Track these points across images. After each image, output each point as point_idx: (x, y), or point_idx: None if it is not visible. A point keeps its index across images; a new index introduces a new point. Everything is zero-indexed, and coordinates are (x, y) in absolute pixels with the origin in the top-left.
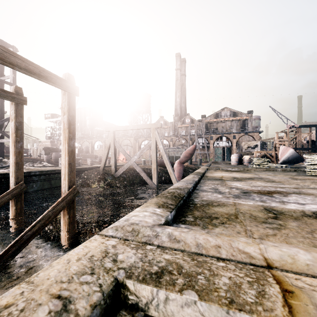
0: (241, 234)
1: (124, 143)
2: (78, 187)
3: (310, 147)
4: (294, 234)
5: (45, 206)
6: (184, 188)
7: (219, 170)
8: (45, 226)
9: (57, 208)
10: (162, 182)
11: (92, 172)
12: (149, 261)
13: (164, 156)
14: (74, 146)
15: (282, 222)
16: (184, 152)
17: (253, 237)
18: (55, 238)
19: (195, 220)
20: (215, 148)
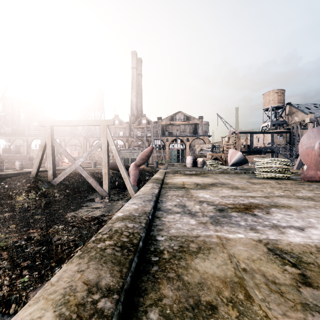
0: None
1: (72, 143)
2: None
3: (246, 150)
4: None
5: None
6: (141, 214)
7: (178, 174)
8: None
9: None
10: (116, 187)
11: (18, 179)
12: None
13: (117, 158)
14: None
15: None
16: (140, 154)
17: None
18: None
19: None
20: (171, 150)
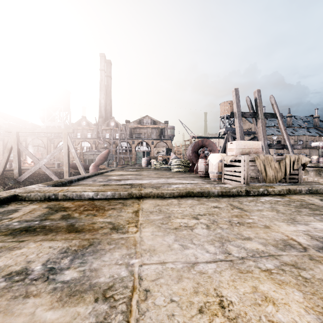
0: None
1: (34, 144)
2: None
3: None
4: None
5: None
6: (69, 179)
7: (122, 170)
8: None
9: None
10: None
11: None
12: (27, 191)
13: (76, 159)
14: None
15: None
16: (98, 156)
17: None
18: None
19: None
20: (137, 152)
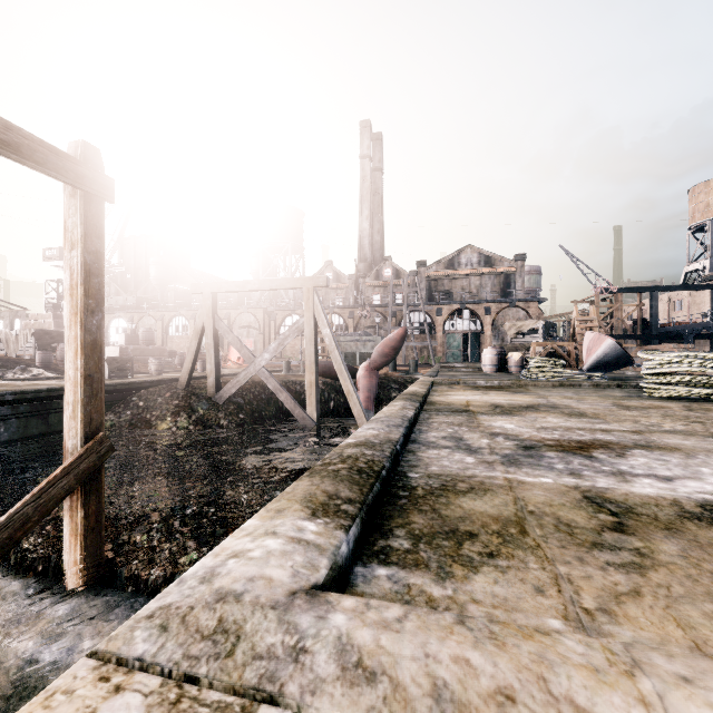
0: (548, 594)
1: (242, 323)
2: (122, 430)
3: (640, 333)
4: (685, 584)
5: (29, 483)
6: (384, 442)
7: (459, 386)
8: (14, 544)
9: (49, 495)
10: (330, 412)
11: (159, 391)
12: None
13: (333, 353)
14: (99, 330)
15: (639, 541)
16: (379, 345)
17: (583, 604)
18: (48, 571)
19: (416, 547)
20: (448, 334)
